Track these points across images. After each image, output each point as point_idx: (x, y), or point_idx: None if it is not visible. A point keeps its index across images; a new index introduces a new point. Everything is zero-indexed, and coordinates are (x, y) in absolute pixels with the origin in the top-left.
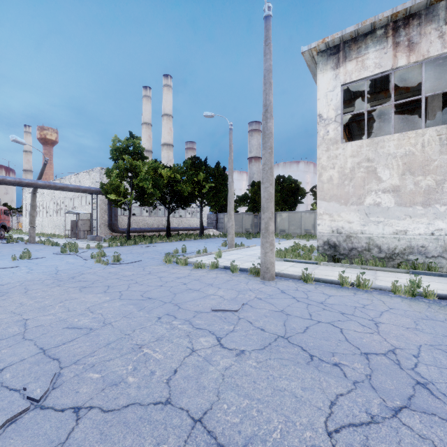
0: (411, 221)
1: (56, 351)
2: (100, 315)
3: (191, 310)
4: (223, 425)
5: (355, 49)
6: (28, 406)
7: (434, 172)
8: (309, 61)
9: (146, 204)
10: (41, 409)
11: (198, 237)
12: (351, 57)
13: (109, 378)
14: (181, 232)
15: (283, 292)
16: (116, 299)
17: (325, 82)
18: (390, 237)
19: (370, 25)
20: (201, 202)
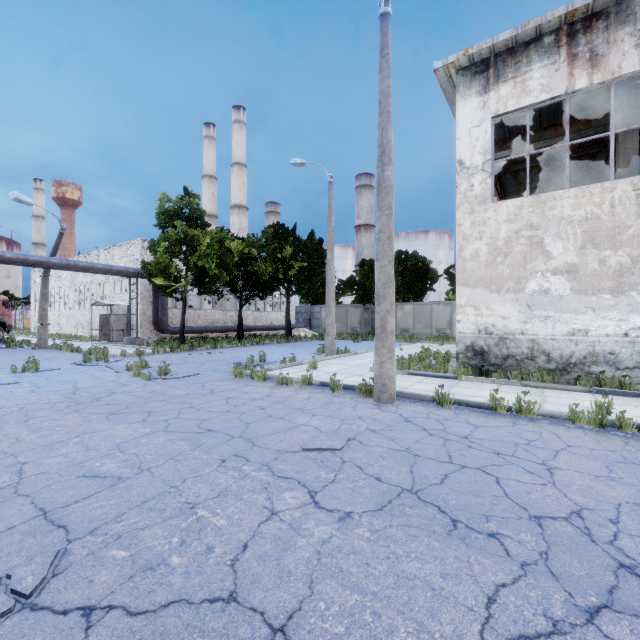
0: (594, 315)
1: (63, 514)
2: (135, 456)
3: (271, 448)
4: (319, 638)
5: (512, 65)
6: (12, 605)
7: (628, 245)
8: (444, 82)
9: (208, 291)
10: (32, 611)
11: (283, 340)
12: (506, 77)
13: (142, 559)
14: (258, 333)
15: (408, 421)
16: (159, 432)
17: (468, 114)
18: (563, 340)
19: (534, 29)
20: (287, 290)
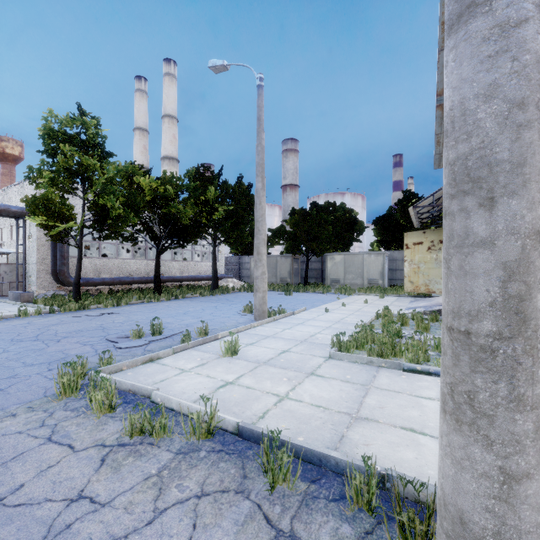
0: None
1: None
2: None
3: None
4: None
5: None
6: None
7: None
8: None
9: (109, 235)
10: None
11: (208, 292)
12: None
13: None
14: (185, 284)
15: None
16: None
17: None
18: None
19: None
20: (214, 238)
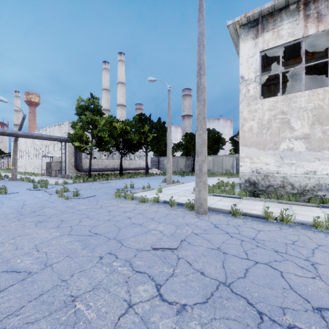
0: (319, 163)
1: None
2: (45, 254)
3: (133, 248)
4: None
5: (271, 22)
6: None
7: None
8: (232, 33)
9: (103, 149)
10: None
11: (144, 175)
12: (268, 28)
13: None
14: (131, 171)
15: (216, 226)
16: (65, 235)
17: (246, 50)
18: (301, 177)
19: (285, 1)
20: (146, 148)
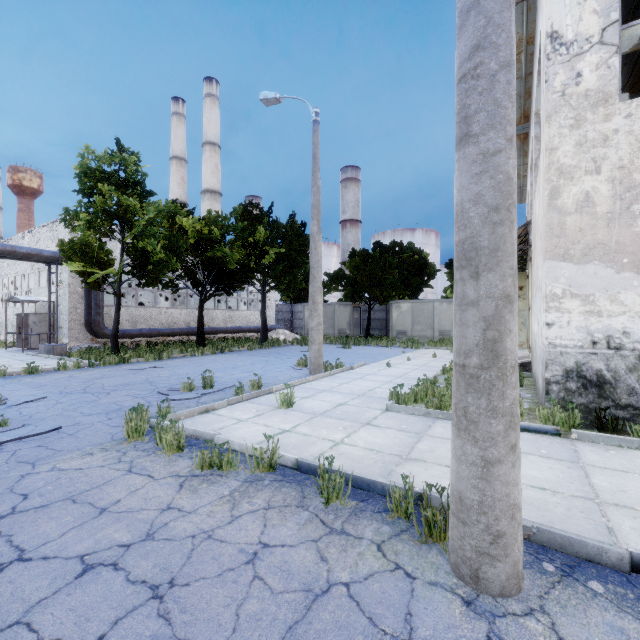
0: None
1: None
2: None
3: None
4: None
5: None
6: None
7: None
8: None
9: (150, 282)
10: None
11: (257, 346)
12: None
13: None
14: (230, 336)
15: None
16: None
17: None
18: None
19: None
20: (263, 284)
